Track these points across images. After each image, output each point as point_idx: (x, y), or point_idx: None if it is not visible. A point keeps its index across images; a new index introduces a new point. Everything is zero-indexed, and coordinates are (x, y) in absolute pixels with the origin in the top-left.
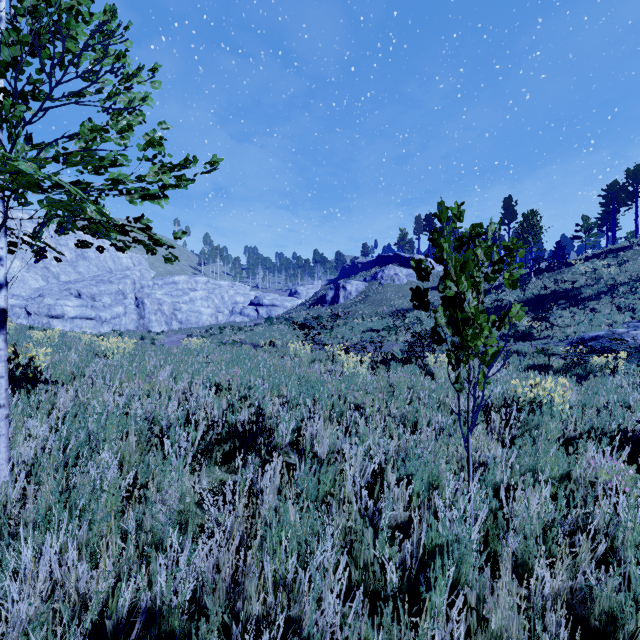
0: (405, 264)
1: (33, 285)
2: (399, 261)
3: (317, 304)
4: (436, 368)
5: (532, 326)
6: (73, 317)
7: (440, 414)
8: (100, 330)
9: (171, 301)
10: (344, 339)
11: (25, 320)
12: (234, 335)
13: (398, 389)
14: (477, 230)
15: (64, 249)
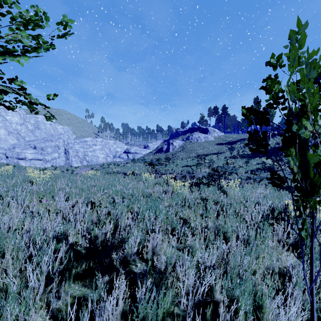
0: (203, 132)
1: (11, 142)
2: (200, 130)
3: (158, 152)
4: (228, 189)
5: (274, 164)
6: (30, 159)
7: (241, 225)
8: (45, 166)
9: (83, 151)
10: (172, 170)
11: (5, 160)
12: (115, 168)
13: (208, 204)
14: (320, 70)
15: (28, 124)
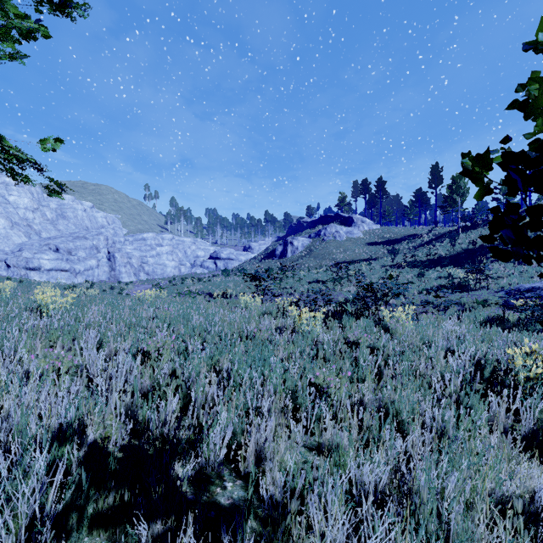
0: (345, 223)
1: (16, 241)
2: (339, 220)
3: (268, 258)
4: (393, 324)
5: (470, 278)
6: (49, 269)
7: (427, 398)
8: (74, 281)
9: (139, 255)
10: (292, 289)
11: (5, 272)
12: (193, 285)
13: (360, 354)
14: None
15: (45, 209)
